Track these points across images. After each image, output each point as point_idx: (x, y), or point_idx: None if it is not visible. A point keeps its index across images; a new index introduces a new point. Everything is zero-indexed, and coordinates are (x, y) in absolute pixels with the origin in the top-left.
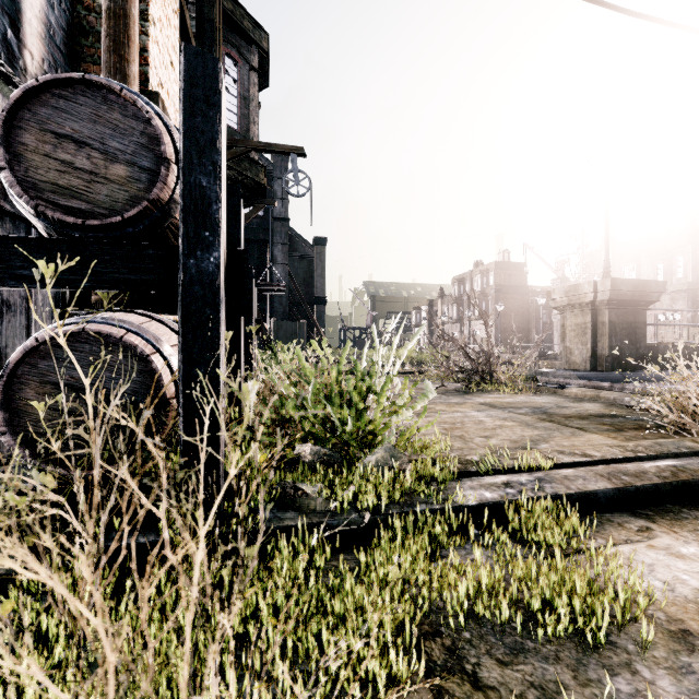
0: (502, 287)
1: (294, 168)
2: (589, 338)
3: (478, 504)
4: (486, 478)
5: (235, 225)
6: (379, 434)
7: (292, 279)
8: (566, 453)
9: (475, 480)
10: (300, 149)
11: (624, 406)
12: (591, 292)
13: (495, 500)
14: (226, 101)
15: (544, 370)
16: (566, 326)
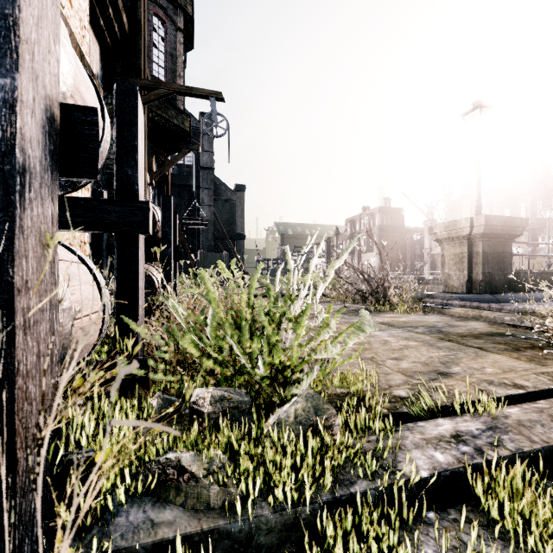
0: (385, 227)
1: (213, 111)
2: (465, 265)
3: (433, 474)
4: (426, 426)
5: (130, 129)
6: (296, 369)
7: (216, 218)
8: (496, 384)
9: (414, 428)
10: (219, 93)
11: (505, 325)
12: (468, 226)
13: (452, 467)
14: (154, 55)
15: (429, 293)
16: (445, 255)
